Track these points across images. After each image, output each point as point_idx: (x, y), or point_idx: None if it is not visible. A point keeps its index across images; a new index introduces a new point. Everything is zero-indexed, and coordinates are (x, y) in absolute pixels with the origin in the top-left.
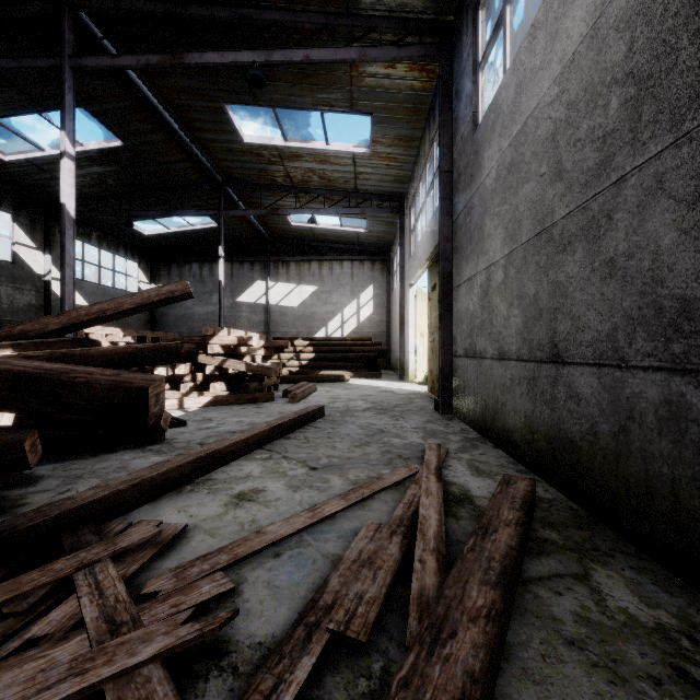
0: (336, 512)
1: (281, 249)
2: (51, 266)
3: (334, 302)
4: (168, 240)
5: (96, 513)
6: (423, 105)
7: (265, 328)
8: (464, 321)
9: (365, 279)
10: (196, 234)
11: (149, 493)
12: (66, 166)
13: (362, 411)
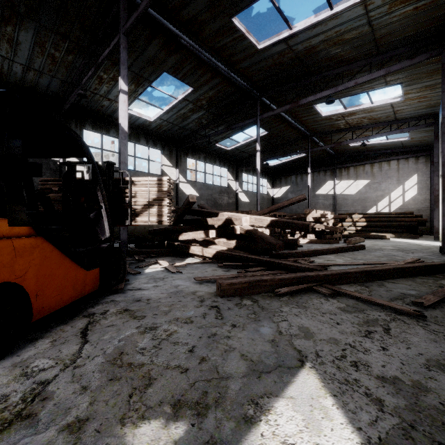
0: (359, 264)
1: (343, 160)
2: (238, 186)
3: (382, 189)
4: (280, 166)
5: (292, 256)
6: (440, 67)
7: (333, 208)
8: None
9: (410, 171)
10: (294, 161)
11: (302, 255)
12: (258, 155)
13: (388, 250)
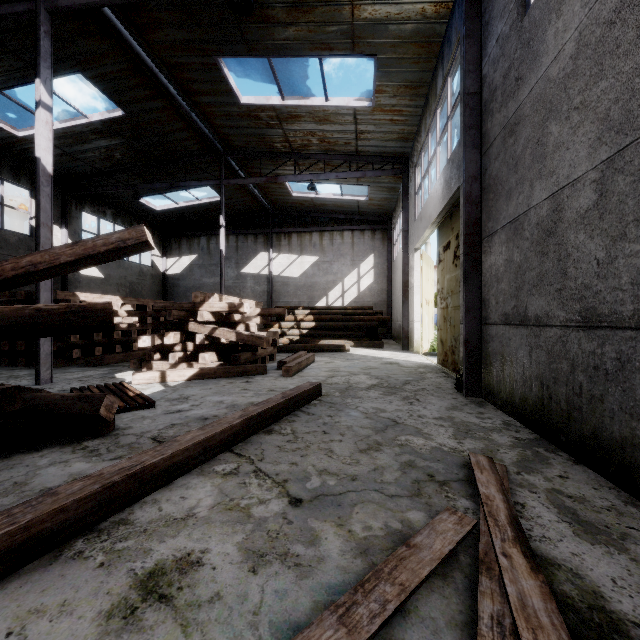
0: None
1: (283, 221)
2: (68, 239)
3: (334, 272)
4: (178, 215)
5: None
6: (435, 37)
7: (268, 298)
8: (502, 277)
9: (366, 248)
10: (203, 208)
11: None
12: (41, 117)
13: (366, 390)
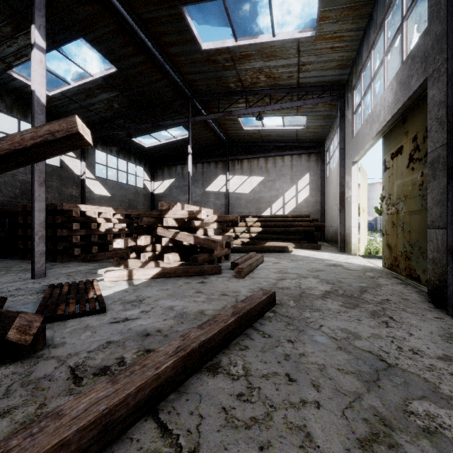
0: None
1: (237, 151)
2: (86, 169)
3: (276, 188)
4: (161, 150)
5: None
6: None
7: (225, 209)
8: None
9: (302, 169)
10: (178, 144)
11: None
12: (36, 57)
13: (322, 299)
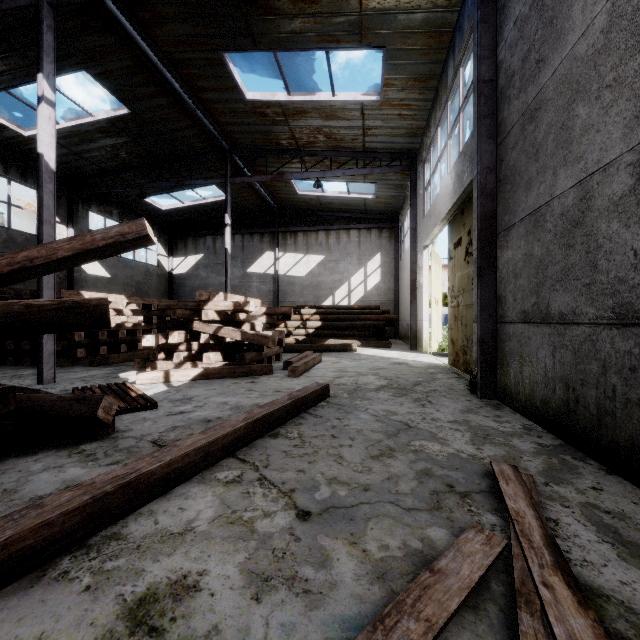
0: None
1: (289, 220)
2: None
3: (341, 271)
4: (184, 214)
5: None
6: (446, 27)
7: (273, 298)
8: (521, 272)
9: (372, 247)
10: (208, 208)
11: None
12: (44, 113)
13: (375, 391)
